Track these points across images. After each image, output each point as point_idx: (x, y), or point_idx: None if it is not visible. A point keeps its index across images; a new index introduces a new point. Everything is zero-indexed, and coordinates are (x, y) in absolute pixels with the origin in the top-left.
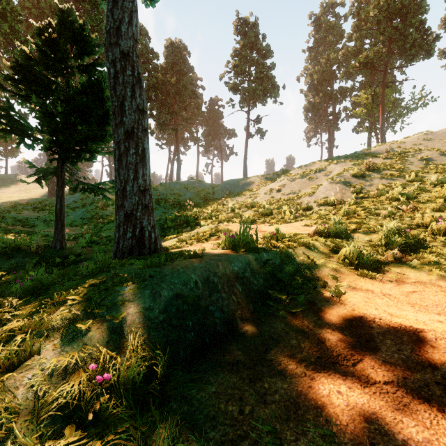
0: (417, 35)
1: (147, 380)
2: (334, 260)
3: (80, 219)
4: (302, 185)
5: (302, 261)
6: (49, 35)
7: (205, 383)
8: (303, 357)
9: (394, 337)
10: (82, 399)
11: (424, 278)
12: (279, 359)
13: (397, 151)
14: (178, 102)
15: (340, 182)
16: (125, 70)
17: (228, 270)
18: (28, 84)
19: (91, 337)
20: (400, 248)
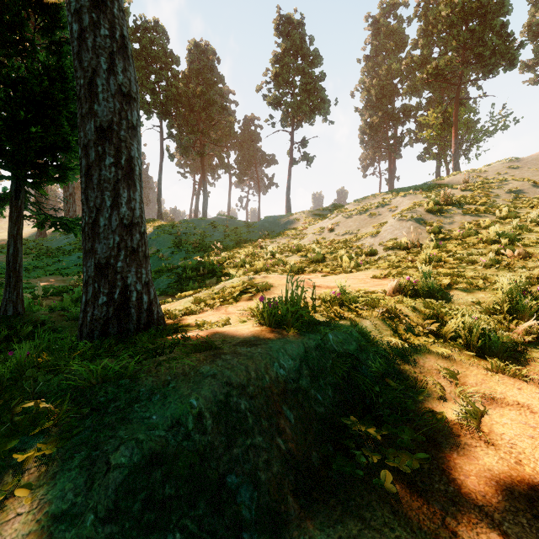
0: (498, 41)
1: None
2: (436, 339)
3: (75, 265)
4: (362, 223)
5: (388, 342)
6: None
7: None
8: None
9: None
10: None
11: None
12: None
13: (477, 182)
14: (205, 119)
15: (412, 219)
16: (97, 27)
17: (269, 376)
18: None
19: None
20: (533, 317)
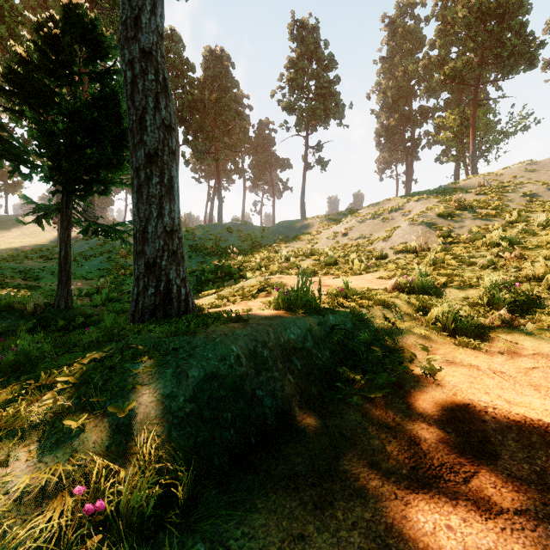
0: (517, 41)
1: (164, 504)
2: (421, 324)
3: (97, 270)
4: (374, 228)
5: (379, 325)
6: (49, 32)
7: (250, 510)
8: (391, 468)
9: (518, 437)
10: (64, 539)
11: (546, 348)
12: (357, 471)
13: (493, 185)
14: (220, 124)
15: (422, 224)
16: (146, 74)
17: (283, 338)
18: (23, 96)
19: (84, 440)
20: (508, 308)
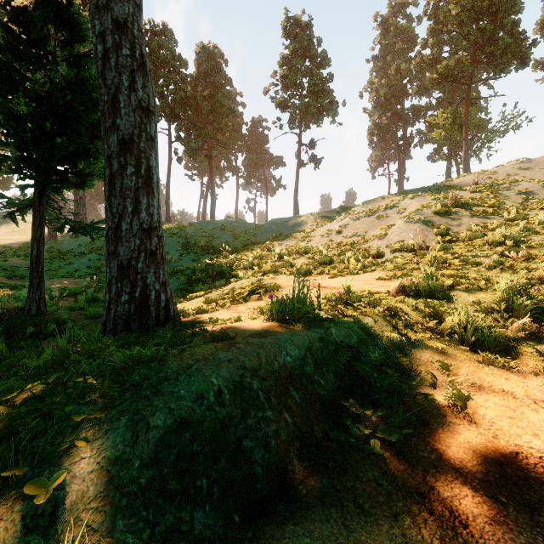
0: (509, 40)
1: None
2: (434, 335)
3: (86, 268)
4: (369, 225)
5: (388, 338)
6: (16, 6)
7: None
8: None
9: None
10: None
11: None
12: None
13: (487, 183)
14: (213, 121)
15: (419, 222)
16: (119, 48)
17: (277, 362)
18: None
19: None
20: (529, 315)
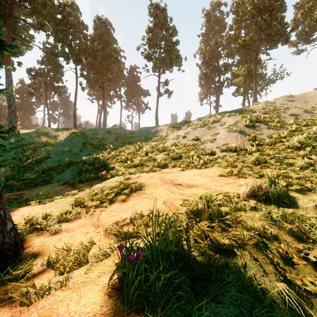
0: (279, 27)
1: None
2: (315, 267)
3: (12, 159)
4: (203, 133)
5: (278, 290)
6: None
7: None
8: None
9: None
10: None
11: None
12: None
13: (271, 108)
14: (104, 65)
15: (237, 131)
16: None
17: None
18: None
19: None
20: None
